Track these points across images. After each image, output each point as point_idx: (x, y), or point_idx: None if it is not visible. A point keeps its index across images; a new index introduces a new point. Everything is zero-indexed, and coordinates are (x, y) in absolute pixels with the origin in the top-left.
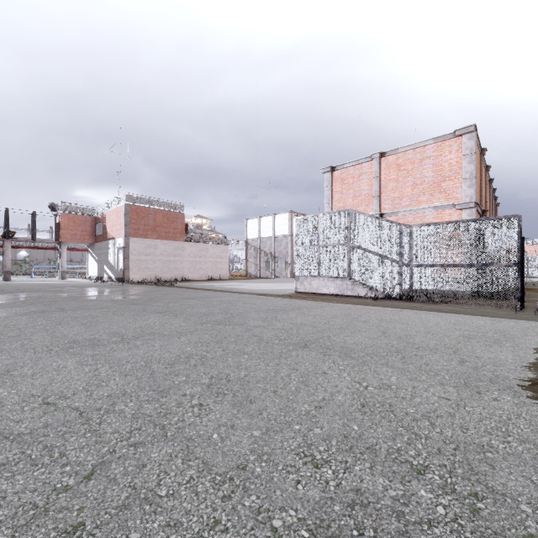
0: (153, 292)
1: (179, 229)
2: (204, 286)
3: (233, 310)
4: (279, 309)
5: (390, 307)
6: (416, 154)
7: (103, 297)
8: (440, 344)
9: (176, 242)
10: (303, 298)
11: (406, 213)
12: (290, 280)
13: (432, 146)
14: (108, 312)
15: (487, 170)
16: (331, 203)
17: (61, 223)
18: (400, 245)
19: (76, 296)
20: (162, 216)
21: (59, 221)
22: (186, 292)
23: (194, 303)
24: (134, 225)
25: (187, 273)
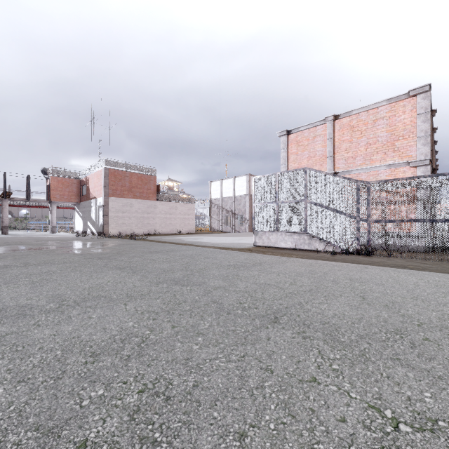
0: (124, 245)
1: (152, 190)
2: (172, 239)
3: (194, 266)
4: (240, 265)
5: (352, 262)
6: (369, 115)
7: (76, 250)
8: (444, 318)
9: (149, 201)
10: (263, 252)
11: (359, 171)
12: (248, 234)
13: (386, 107)
14: (69, 267)
15: (433, 132)
16: (287, 163)
17: (51, 185)
18: (358, 201)
19: (51, 249)
20: (137, 178)
21: (49, 183)
22: (153, 245)
23: (157, 258)
24: (112, 186)
25: (158, 228)
